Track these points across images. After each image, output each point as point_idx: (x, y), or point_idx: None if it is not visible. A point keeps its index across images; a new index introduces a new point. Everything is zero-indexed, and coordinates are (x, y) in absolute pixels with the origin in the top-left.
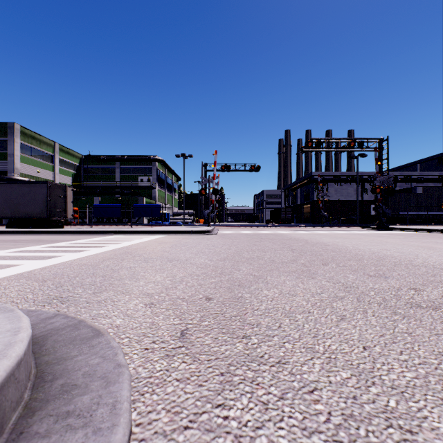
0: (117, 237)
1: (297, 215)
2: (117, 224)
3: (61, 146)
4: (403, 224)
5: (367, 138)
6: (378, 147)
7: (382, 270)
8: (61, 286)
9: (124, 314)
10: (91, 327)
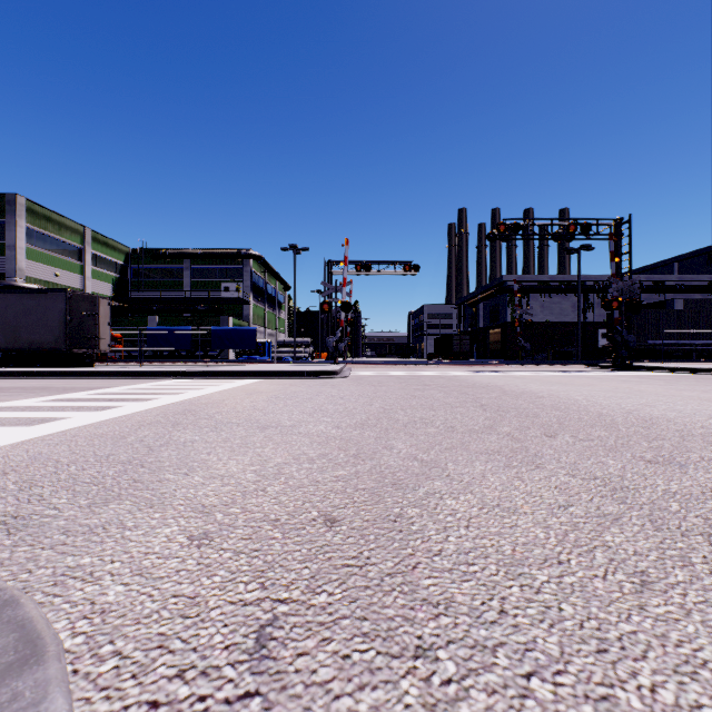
0: (179, 382)
1: (480, 346)
2: (184, 361)
3: (95, 233)
4: (655, 360)
5: (596, 219)
6: (615, 234)
7: (664, 448)
8: (29, 488)
9: (133, 569)
10: (21, 629)
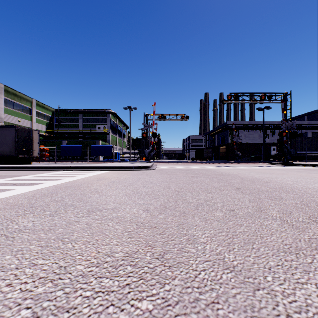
0: (67, 172)
1: (215, 154)
2: (76, 161)
3: (38, 102)
4: (301, 161)
5: (274, 93)
6: (284, 100)
7: None
8: None
9: None
10: None
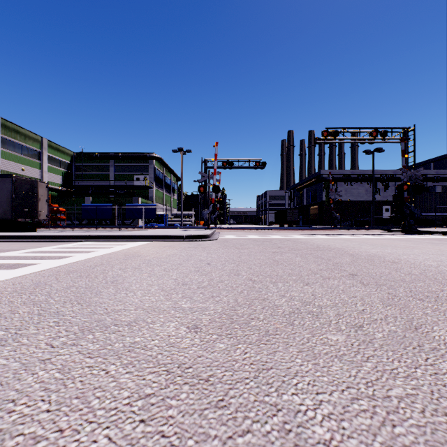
0: (83, 244)
1: (304, 217)
2: (104, 227)
3: (50, 142)
4: (428, 227)
5: (390, 128)
6: (404, 138)
7: None
8: None
9: None
10: None
